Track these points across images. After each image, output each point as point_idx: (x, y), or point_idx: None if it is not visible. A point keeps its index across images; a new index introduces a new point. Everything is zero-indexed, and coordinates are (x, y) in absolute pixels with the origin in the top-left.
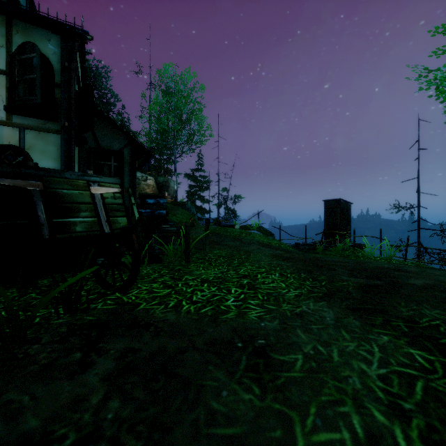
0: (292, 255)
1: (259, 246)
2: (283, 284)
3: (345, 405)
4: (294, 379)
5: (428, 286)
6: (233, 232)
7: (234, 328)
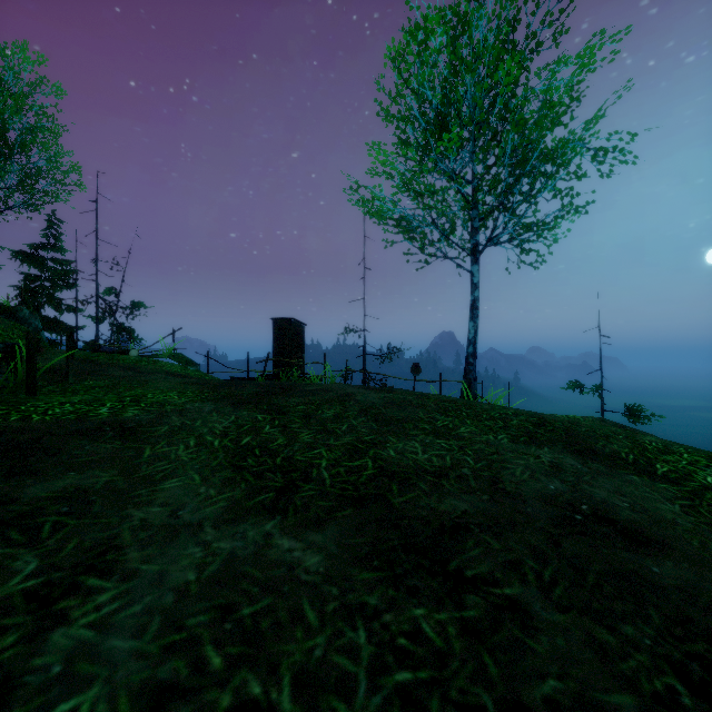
0: (210, 381)
1: (167, 376)
2: (177, 397)
3: (190, 438)
4: (155, 435)
5: (315, 390)
6: (125, 359)
7: (104, 422)
